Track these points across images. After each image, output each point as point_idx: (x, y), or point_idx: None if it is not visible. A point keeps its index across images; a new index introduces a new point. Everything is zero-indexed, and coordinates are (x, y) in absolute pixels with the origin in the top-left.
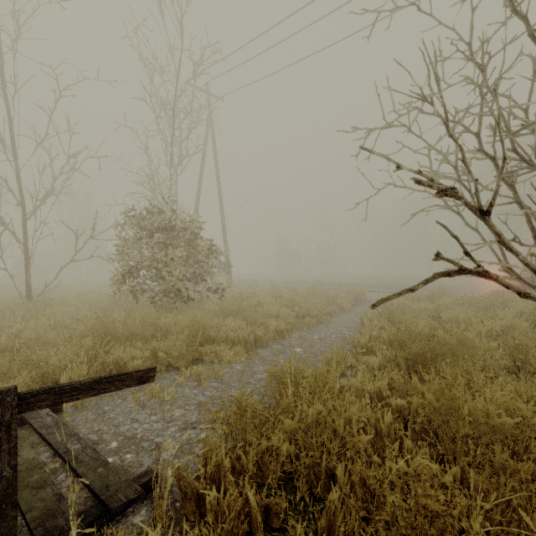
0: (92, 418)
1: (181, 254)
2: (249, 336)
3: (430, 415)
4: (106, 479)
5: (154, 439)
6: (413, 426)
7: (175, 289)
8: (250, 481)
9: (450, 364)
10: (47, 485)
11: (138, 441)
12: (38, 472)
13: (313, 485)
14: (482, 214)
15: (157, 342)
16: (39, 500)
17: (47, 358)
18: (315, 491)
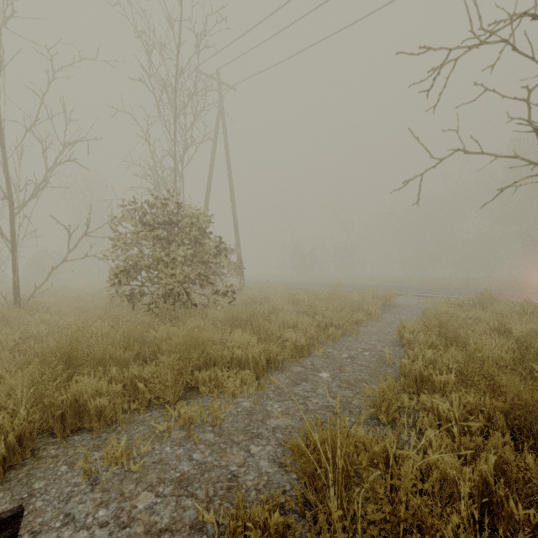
0: (5, 509)
1: (182, 252)
2: (260, 356)
3: None
4: None
5: None
6: None
7: (175, 293)
8: None
9: None
10: None
11: None
12: None
13: None
14: None
15: (138, 368)
16: None
17: None
18: None
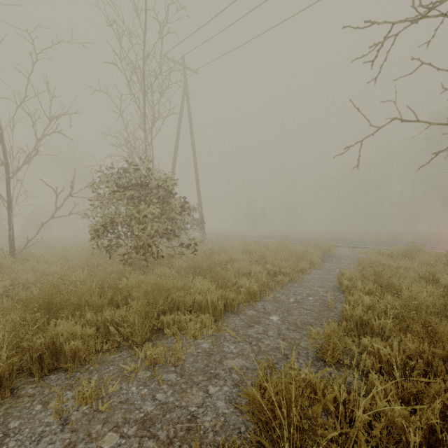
0: None
1: (151, 210)
2: (218, 301)
3: None
4: None
5: None
6: None
7: (146, 245)
8: None
9: None
10: None
11: None
12: None
13: None
14: None
15: (110, 312)
16: None
17: None
18: None
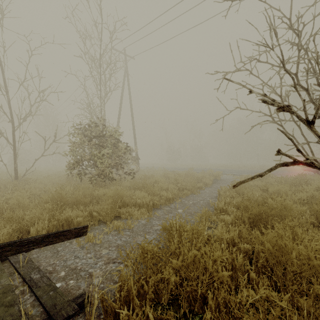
0: (50, 255)
1: (108, 151)
2: (149, 202)
3: (268, 257)
4: (55, 300)
5: (88, 270)
6: (255, 263)
7: (104, 173)
8: (150, 303)
9: (276, 221)
10: (15, 304)
11: (78, 271)
12: (10, 294)
13: (191, 303)
14: (309, 123)
15: (93, 206)
16: (9, 315)
17: (22, 216)
18: (193, 308)
